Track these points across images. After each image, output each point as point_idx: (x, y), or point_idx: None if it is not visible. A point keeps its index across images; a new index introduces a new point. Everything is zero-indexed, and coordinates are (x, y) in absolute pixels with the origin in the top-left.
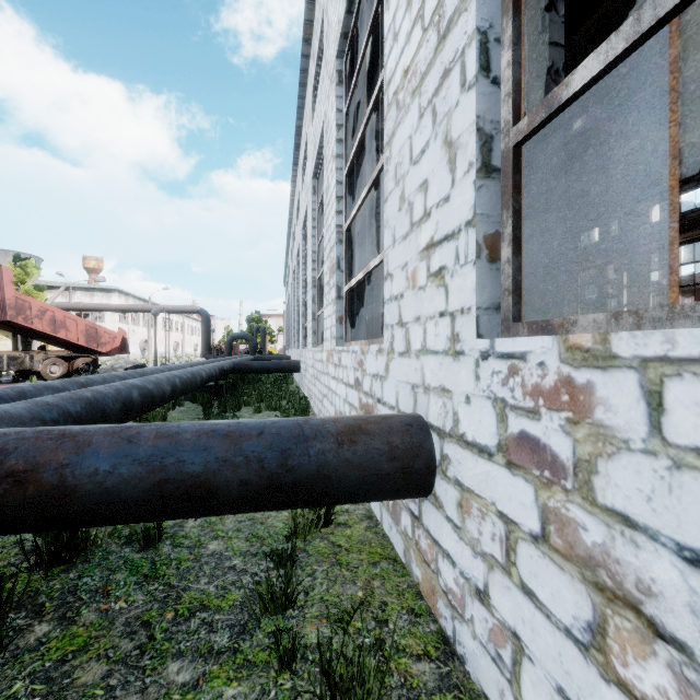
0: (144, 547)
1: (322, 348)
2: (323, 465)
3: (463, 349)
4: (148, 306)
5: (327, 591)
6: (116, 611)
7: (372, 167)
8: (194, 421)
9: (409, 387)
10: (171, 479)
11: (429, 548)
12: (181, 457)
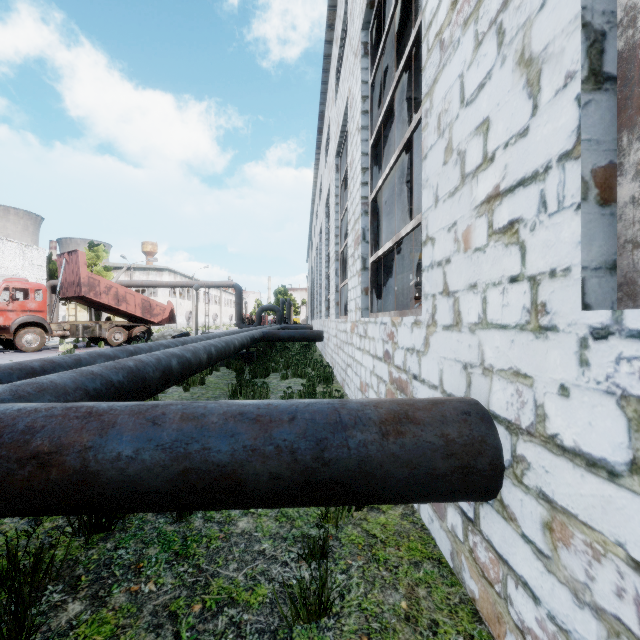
0: (177, 519)
1: (345, 319)
2: (364, 460)
3: (554, 323)
4: (191, 282)
5: (365, 595)
6: (145, 595)
7: (397, 138)
8: (221, 401)
9: (459, 366)
10: (195, 469)
11: (491, 564)
12: (206, 444)
